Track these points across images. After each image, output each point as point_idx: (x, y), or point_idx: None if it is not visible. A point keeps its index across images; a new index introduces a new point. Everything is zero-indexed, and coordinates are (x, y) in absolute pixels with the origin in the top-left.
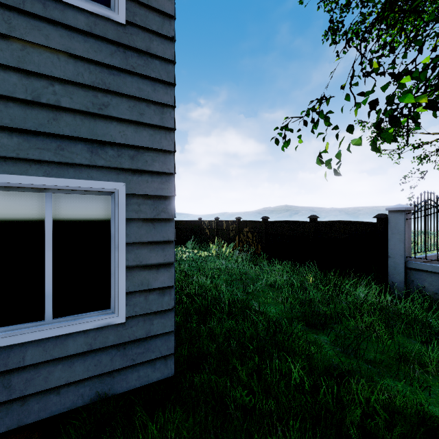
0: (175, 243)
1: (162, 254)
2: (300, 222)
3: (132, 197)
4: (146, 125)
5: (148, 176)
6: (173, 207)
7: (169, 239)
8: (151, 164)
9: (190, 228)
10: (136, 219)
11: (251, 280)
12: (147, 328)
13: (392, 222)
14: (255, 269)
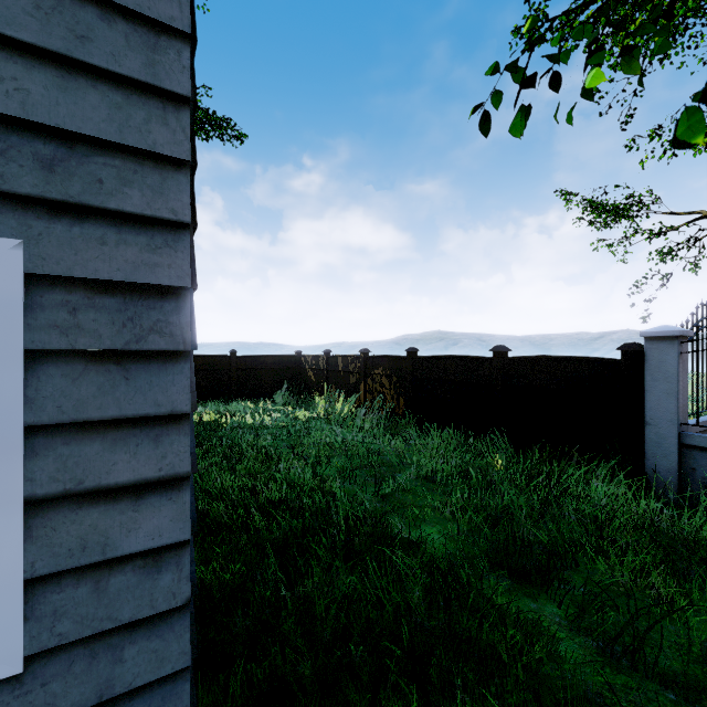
0: (255, 395)
1: (154, 452)
2: (476, 359)
3: (49, 287)
4: (99, 75)
5: (106, 226)
6: (187, 319)
7: (176, 410)
8: (117, 191)
9: (281, 369)
10: (65, 354)
11: (389, 468)
12: (103, 675)
13: (653, 359)
14: (396, 445)
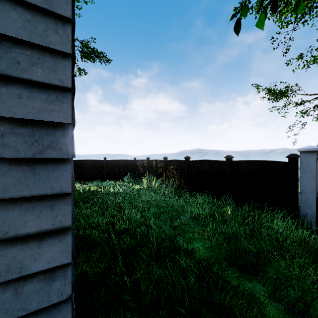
0: (115, 178)
1: (50, 215)
2: (217, 161)
3: None
4: (17, 3)
5: (21, 88)
6: (69, 141)
7: (62, 191)
8: (28, 68)
9: (127, 166)
10: None
11: (177, 213)
12: None
13: (304, 161)
14: (180, 202)
